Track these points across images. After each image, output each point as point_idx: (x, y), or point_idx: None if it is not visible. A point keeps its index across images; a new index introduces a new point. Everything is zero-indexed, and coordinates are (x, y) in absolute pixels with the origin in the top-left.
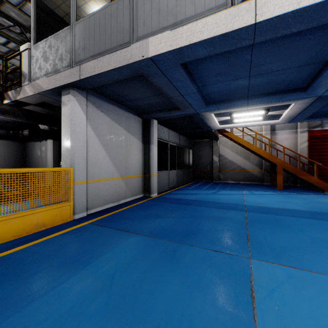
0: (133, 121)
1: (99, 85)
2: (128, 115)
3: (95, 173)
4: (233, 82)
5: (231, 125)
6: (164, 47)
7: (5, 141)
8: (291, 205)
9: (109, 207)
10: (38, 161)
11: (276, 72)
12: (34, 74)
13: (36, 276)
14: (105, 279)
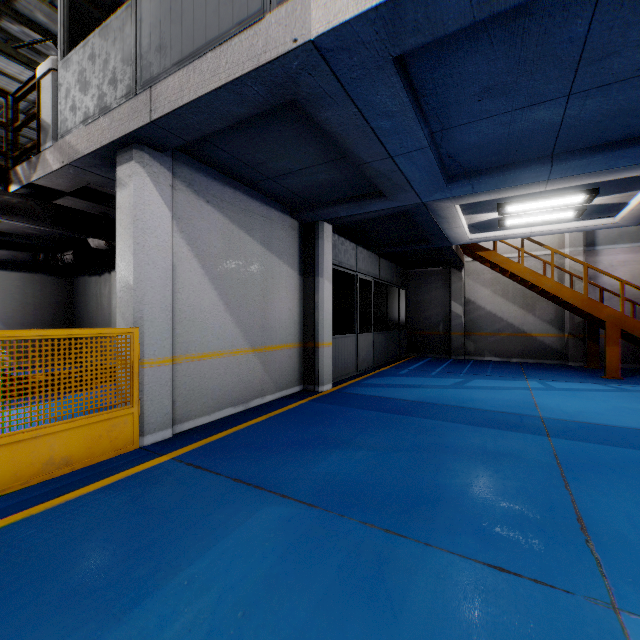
0: (279, 226)
1: (196, 136)
2: (268, 213)
3: (192, 342)
4: (523, 114)
5: (498, 234)
6: (351, 7)
7: (35, 276)
8: None
9: (225, 417)
10: (95, 314)
11: None
12: (62, 122)
13: None
14: None
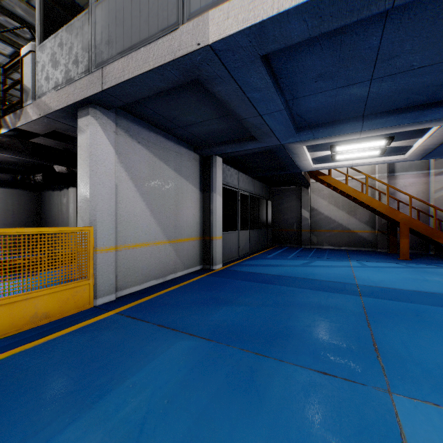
0: (186, 158)
1: (132, 100)
2: (179, 150)
3: (128, 236)
4: (344, 91)
5: (331, 165)
6: (234, 25)
7: (14, 190)
8: (430, 286)
9: (150, 286)
10: (57, 217)
11: (418, 69)
12: (39, 87)
13: (6, 421)
14: (127, 432)
